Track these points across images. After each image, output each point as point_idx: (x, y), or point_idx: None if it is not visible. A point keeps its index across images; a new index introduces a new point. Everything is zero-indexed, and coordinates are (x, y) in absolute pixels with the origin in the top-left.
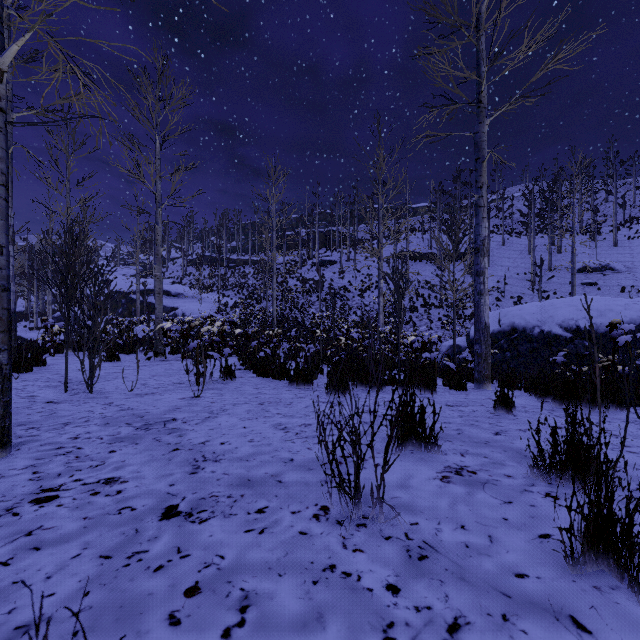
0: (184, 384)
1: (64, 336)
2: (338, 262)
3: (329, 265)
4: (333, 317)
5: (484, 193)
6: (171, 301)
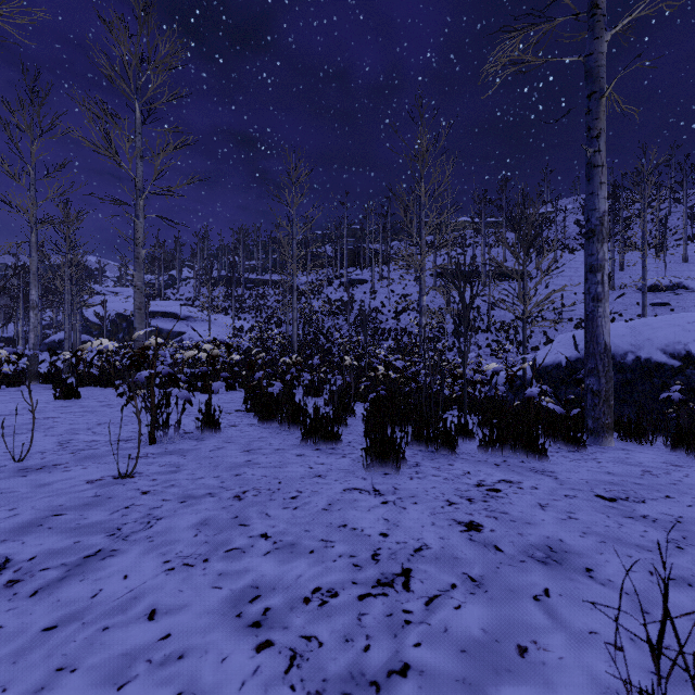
0: (132, 442)
1: (27, 365)
2: (369, 281)
3: (359, 285)
4: (365, 341)
5: (602, 145)
6: (178, 325)
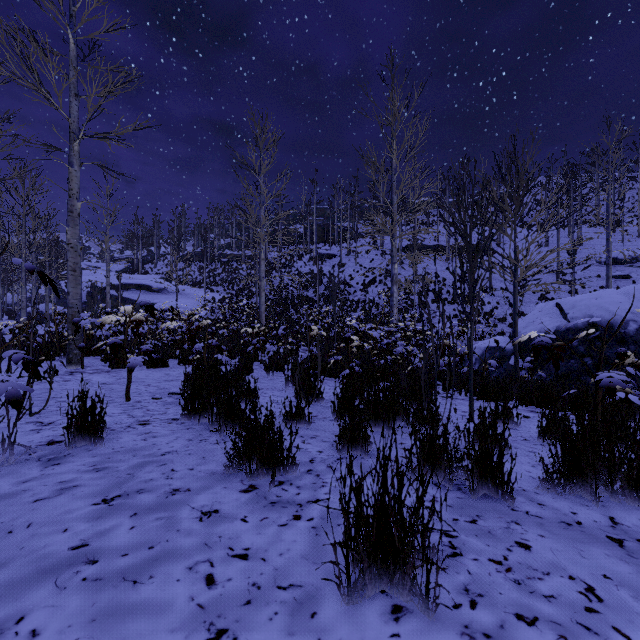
0: None
1: None
2: (337, 256)
3: (328, 259)
4: (334, 311)
5: None
6: (151, 297)
